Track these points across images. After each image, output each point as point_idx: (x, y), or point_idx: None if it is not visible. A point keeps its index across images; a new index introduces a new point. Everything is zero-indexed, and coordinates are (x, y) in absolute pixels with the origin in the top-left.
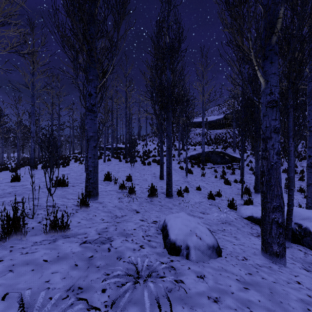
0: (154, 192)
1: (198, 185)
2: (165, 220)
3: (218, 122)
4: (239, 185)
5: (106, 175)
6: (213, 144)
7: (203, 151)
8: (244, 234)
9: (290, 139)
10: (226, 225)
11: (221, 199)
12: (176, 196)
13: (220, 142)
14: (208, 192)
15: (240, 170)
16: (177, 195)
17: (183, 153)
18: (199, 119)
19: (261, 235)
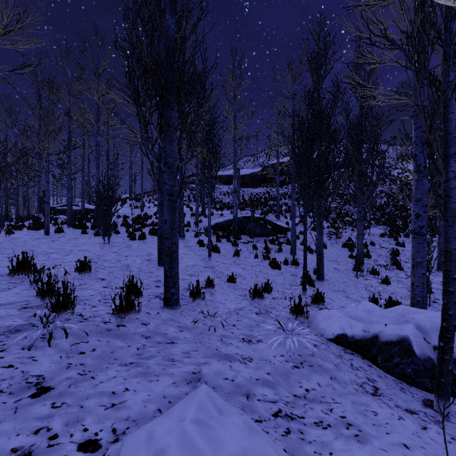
0: (131, 301)
1: (230, 271)
2: None
3: (254, 177)
4: (291, 268)
5: (17, 261)
6: (248, 207)
7: (235, 217)
8: (350, 392)
9: (451, 162)
10: (307, 372)
11: (272, 296)
12: (188, 301)
13: (257, 205)
14: (249, 285)
15: (288, 246)
16: (191, 299)
17: (203, 221)
18: (227, 173)
19: None
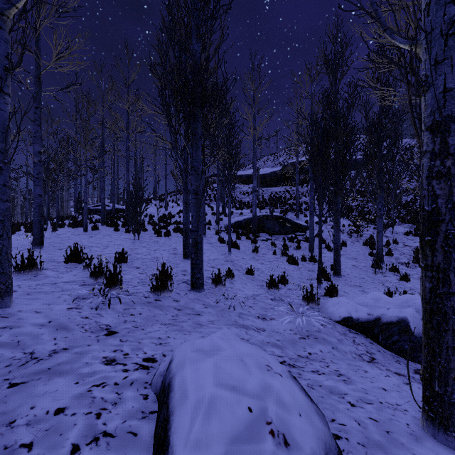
0: (165, 282)
1: (249, 265)
2: (172, 361)
3: (274, 176)
4: (309, 265)
5: (70, 250)
6: (267, 206)
7: (254, 215)
8: (348, 359)
9: None
10: (311, 342)
11: (287, 287)
12: (210, 286)
13: (277, 204)
14: (266, 278)
15: (307, 243)
16: (213, 285)
17: (223, 219)
18: (247, 172)
19: (424, 381)
